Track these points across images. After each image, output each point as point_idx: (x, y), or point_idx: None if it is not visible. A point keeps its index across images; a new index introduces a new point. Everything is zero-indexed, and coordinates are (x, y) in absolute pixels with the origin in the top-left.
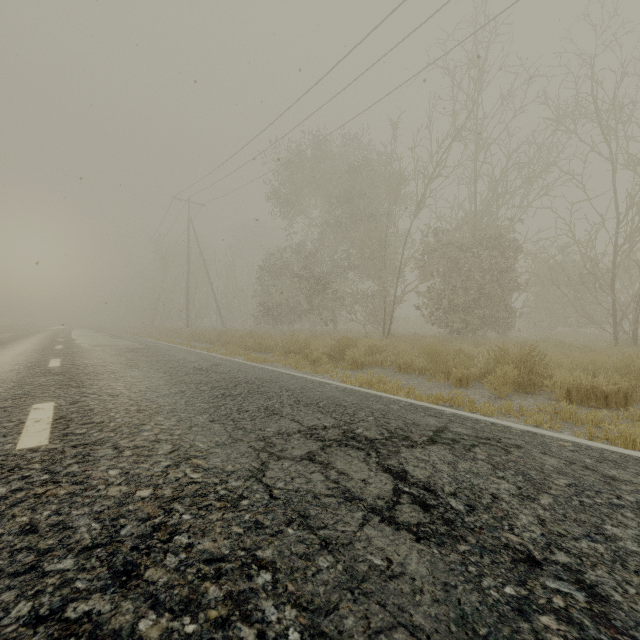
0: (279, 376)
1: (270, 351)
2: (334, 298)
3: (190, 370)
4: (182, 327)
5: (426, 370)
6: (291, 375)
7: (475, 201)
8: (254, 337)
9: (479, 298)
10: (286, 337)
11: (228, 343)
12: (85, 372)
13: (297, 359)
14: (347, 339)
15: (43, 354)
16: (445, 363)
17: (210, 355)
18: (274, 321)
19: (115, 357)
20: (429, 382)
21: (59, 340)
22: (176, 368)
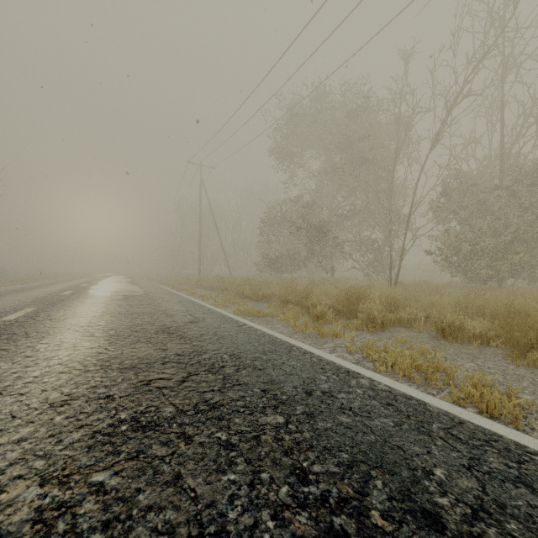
0: (268, 349)
1: (267, 300)
2: (334, 244)
3: (150, 332)
4: (197, 274)
5: (487, 338)
6: (287, 346)
7: (502, 129)
8: (252, 284)
9: (513, 240)
10: (284, 285)
11: (227, 290)
12: (15, 332)
13: (296, 312)
14: (358, 289)
15: (34, 301)
16: (536, 333)
17: (199, 305)
18: (274, 269)
19: (94, 307)
20: (517, 366)
21: (81, 285)
22: (137, 327)
